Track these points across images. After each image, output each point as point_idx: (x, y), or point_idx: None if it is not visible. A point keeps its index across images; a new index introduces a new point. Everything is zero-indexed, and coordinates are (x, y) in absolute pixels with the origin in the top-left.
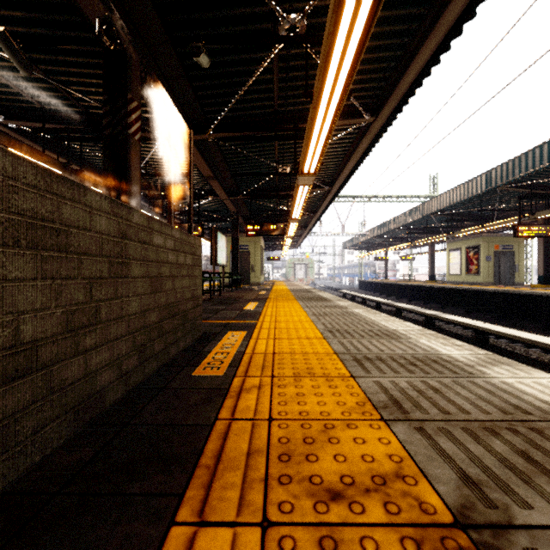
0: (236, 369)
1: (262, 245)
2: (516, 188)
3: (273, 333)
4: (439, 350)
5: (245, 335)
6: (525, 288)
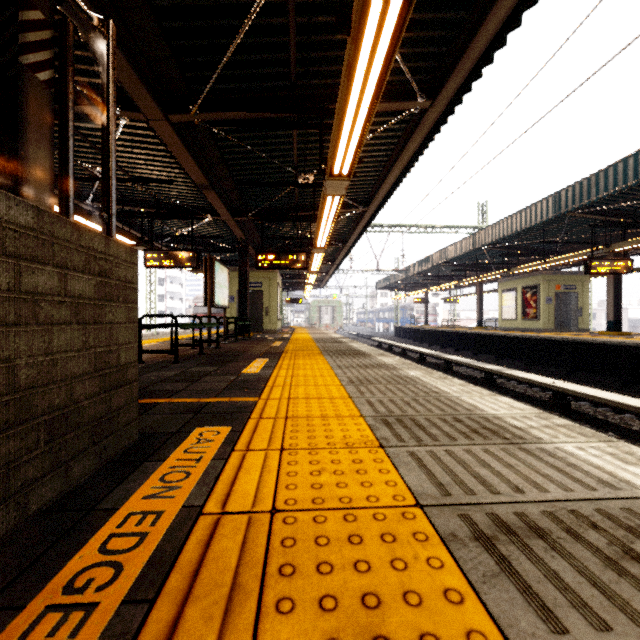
0: (142, 618)
1: (279, 282)
2: (589, 214)
3: (281, 432)
4: (631, 480)
5: (225, 439)
6: (594, 335)
